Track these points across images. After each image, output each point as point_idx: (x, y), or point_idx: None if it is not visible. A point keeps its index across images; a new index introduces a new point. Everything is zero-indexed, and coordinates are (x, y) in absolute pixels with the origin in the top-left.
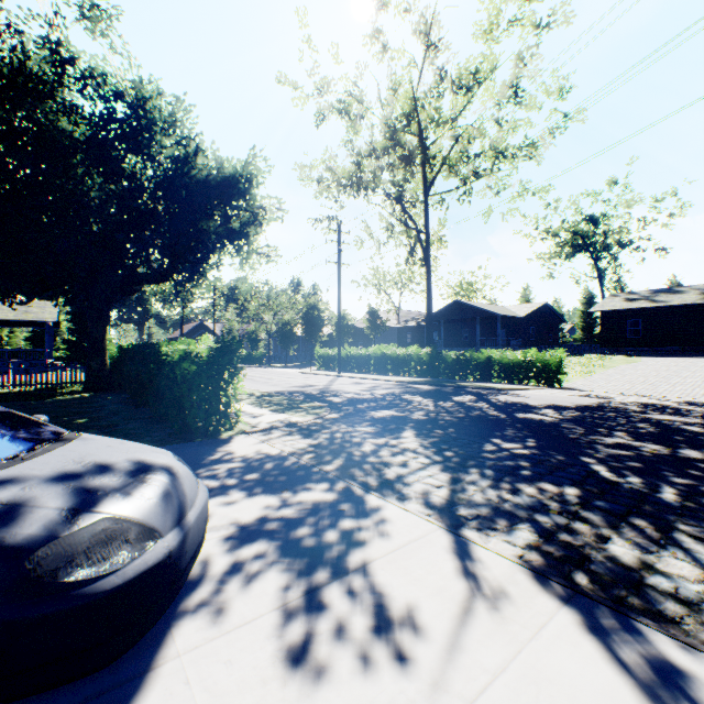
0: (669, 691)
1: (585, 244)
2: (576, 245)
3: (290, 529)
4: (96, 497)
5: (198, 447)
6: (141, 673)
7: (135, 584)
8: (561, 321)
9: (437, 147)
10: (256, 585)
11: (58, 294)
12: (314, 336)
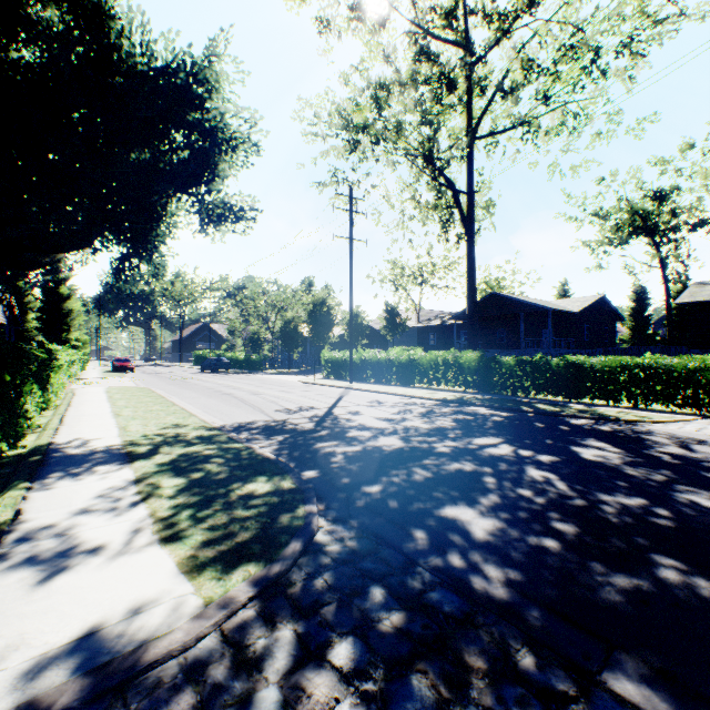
0: None
1: (647, 226)
2: (636, 228)
3: None
4: None
5: None
6: None
7: None
8: (617, 319)
9: (488, 67)
10: None
11: None
12: (322, 336)
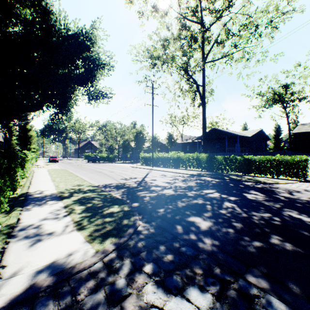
0: None
1: (280, 99)
2: (275, 100)
3: None
4: None
5: None
6: None
7: None
8: (267, 139)
9: (211, 32)
10: None
11: None
12: (140, 147)
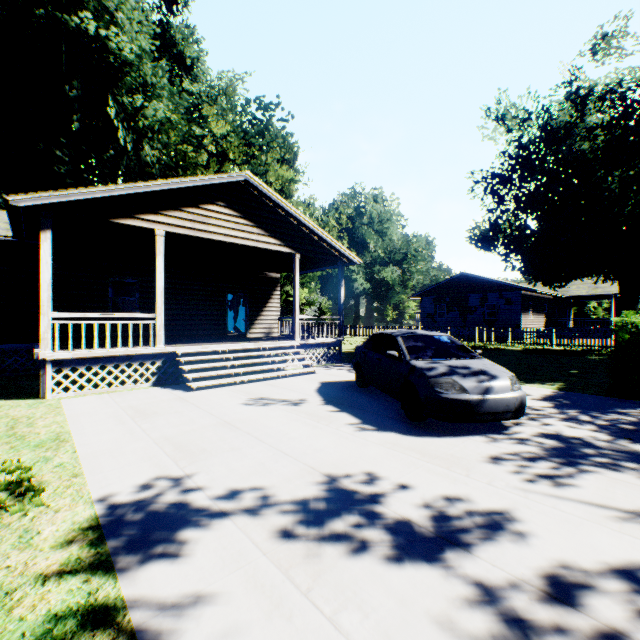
0: (638, 580)
1: None
2: None
3: (581, 446)
4: (453, 373)
5: (623, 403)
6: (457, 435)
7: (451, 401)
8: None
9: None
10: (520, 445)
11: (590, 275)
12: None
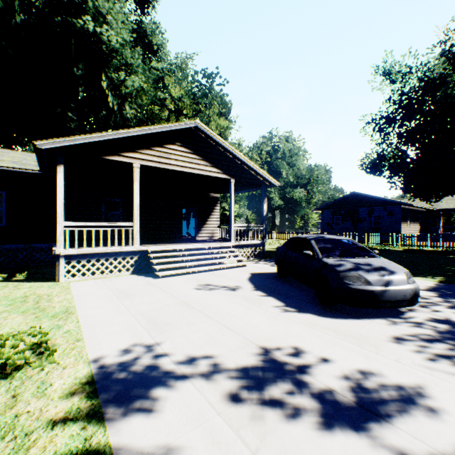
0: None
1: None
2: None
3: None
4: (358, 269)
5: None
6: (362, 318)
7: (358, 290)
8: None
9: None
10: (417, 328)
11: None
12: None
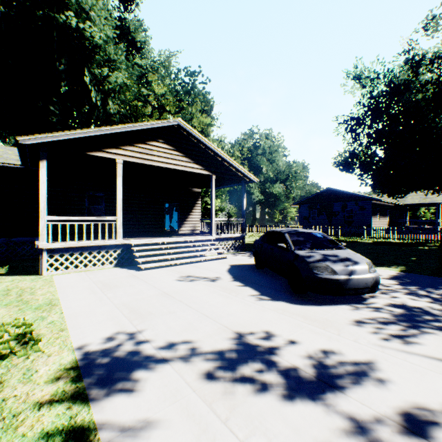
0: None
1: None
2: None
3: (422, 314)
4: (326, 260)
5: None
6: (329, 304)
7: (325, 279)
8: None
9: None
10: (376, 312)
11: (422, 189)
12: None
